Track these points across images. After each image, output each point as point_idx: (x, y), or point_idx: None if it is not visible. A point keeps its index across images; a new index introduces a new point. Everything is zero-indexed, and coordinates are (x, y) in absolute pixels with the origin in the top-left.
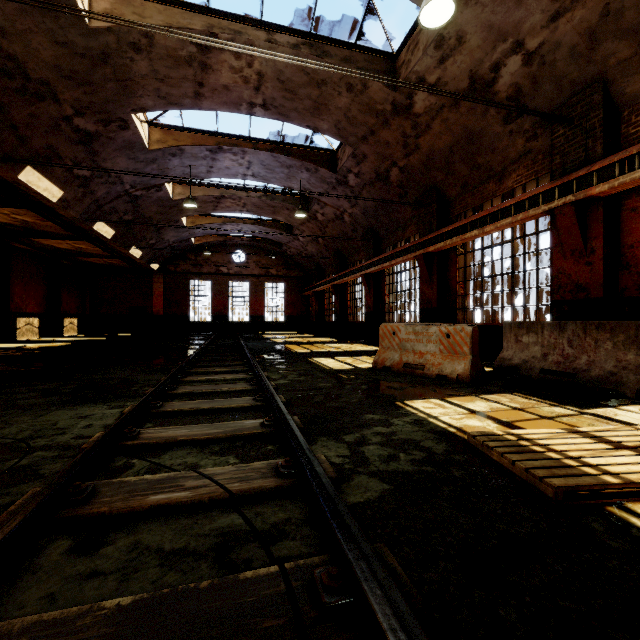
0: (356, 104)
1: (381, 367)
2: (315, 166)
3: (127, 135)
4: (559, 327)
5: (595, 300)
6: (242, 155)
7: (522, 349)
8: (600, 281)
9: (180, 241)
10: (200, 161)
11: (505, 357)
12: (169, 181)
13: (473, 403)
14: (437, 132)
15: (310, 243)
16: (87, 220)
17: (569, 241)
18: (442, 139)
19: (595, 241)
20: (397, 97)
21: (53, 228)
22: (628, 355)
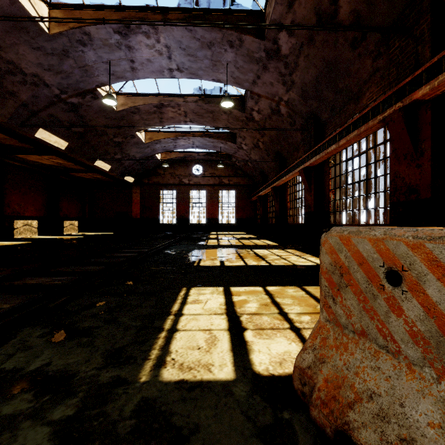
0: None
1: (327, 426)
2: (238, 34)
3: (5, 5)
4: None
5: None
6: (155, 36)
7: None
8: None
9: (146, 157)
10: (116, 52)
11: None
12: (100, 85)
13: None
14: None
15: (252, 150)
16: (20, 126)
17: None
18: None
19: None
20: None
21: (14, 141)
22: None
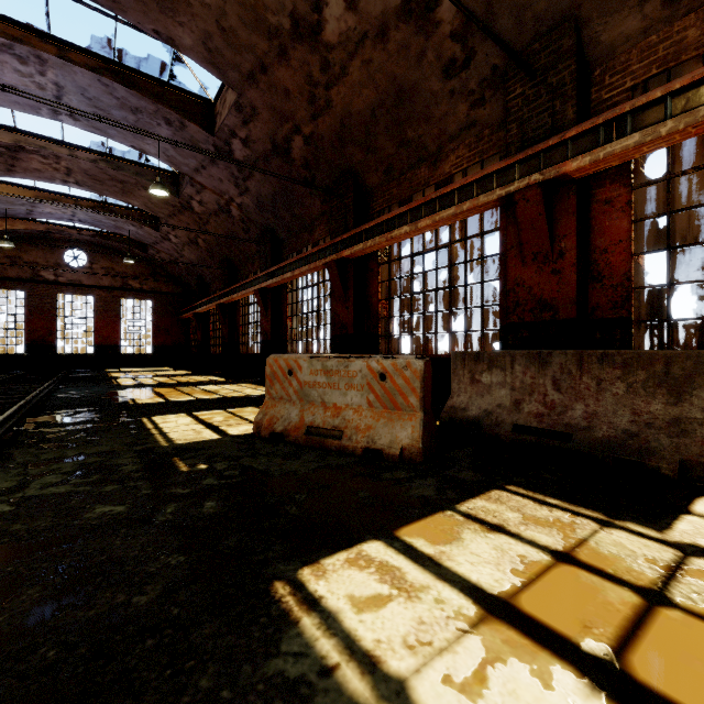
0: (235, 4)
1: (267, 434)
2: (179, 117)
3: None
4: (539, 360)
5: (565, 322)
6: (39, 66)
7: (481, 393)
8: (572, 296)
9: None
10: None
11: (457, 405)
12: None
13: (463, 546)
14: (356, 82)
15: (187, 246)
16: None
17: (532, 240)
18: (362, 95)
19: (565, 240)
20: (299, 4)
21: None
22: (653, 404)
